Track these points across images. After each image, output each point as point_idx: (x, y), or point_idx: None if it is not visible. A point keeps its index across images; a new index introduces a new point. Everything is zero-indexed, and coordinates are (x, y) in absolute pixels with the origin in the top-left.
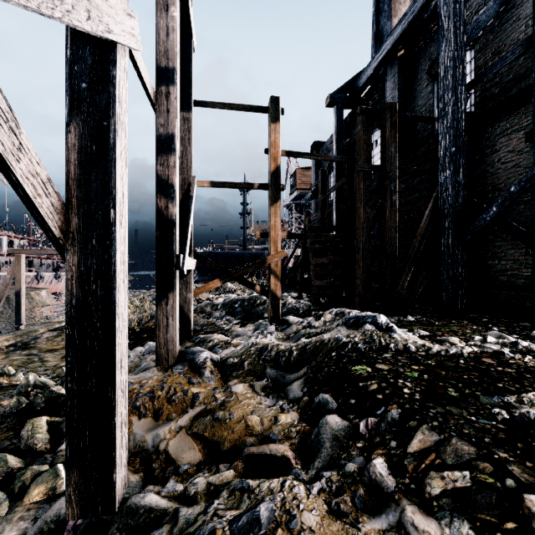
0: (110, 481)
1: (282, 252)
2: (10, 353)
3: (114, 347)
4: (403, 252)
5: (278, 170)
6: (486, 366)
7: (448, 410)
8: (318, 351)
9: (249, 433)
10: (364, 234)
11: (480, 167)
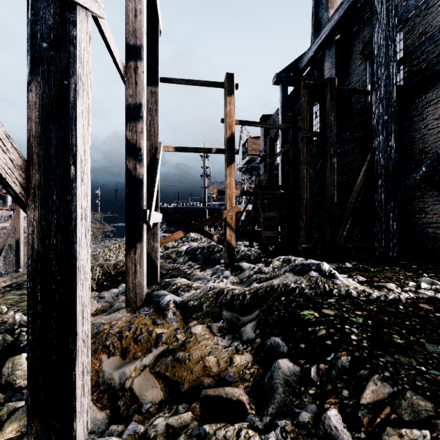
0: (70, 430)
1: (236, 207)
2: (6, 293)
3: (74, 299)
4: (339, 207)
5: (233, 137)
6: (425, 312)
7: (397, 358)
8: (268, 295)
9: (206, 374)
10: (307, 192)
11: (408, 133)
